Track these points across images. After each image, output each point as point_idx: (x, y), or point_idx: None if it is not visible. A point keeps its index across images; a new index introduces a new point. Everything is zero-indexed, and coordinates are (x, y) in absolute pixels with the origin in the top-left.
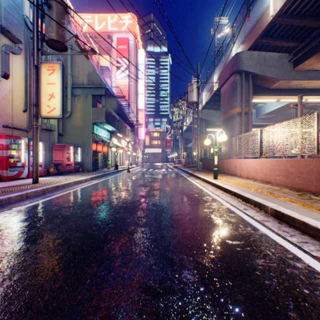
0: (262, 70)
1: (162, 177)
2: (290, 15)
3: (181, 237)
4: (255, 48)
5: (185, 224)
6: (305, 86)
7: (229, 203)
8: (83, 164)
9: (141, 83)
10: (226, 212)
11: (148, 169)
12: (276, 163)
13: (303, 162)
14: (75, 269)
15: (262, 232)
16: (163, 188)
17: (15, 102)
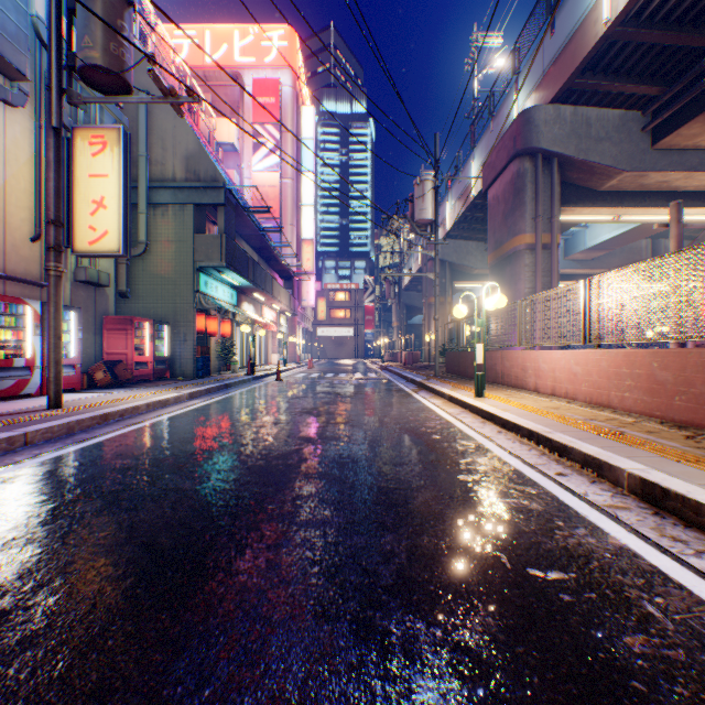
0: (582, 148)
1: (355, 393)
2: (649, 21)
3: (407, 558)
4: (566, 99)
5: (414, 518)
6: (678, 185)
7: (518, 457)
8: (175, 363)
9: (309, 182)
10: (515, 484)
11: (323, 374)
12: (625, 360)
13: (695, 357)
14: (98, 676)
15: (619, 543)
16: (358, 420)
17: (11, 218)
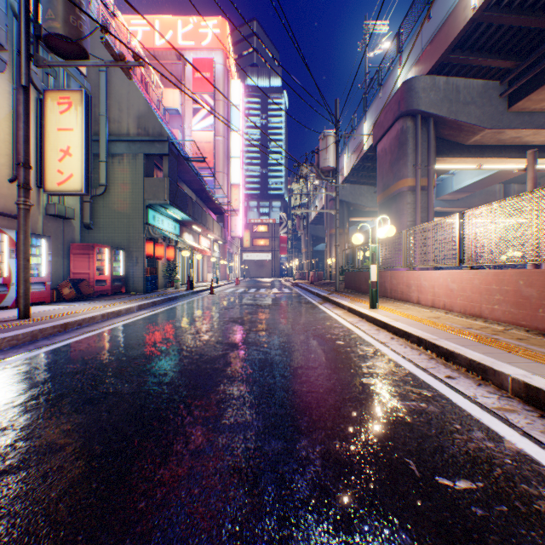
0: (452, 110)
1: (272, 305)
2: (508, 8)
3: (322, 466)
4: (440, 71)
5: (326, 421)
6: (528, 140)
7: (411, 361)
8: (129, 281)
9: (236, 139)
10: (411, 386)
11: (247, 289)
12: (495, 278)
13: None
14: None
15: (516, 448)
16: (275, 327)
17: None
